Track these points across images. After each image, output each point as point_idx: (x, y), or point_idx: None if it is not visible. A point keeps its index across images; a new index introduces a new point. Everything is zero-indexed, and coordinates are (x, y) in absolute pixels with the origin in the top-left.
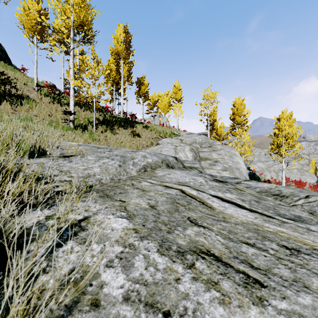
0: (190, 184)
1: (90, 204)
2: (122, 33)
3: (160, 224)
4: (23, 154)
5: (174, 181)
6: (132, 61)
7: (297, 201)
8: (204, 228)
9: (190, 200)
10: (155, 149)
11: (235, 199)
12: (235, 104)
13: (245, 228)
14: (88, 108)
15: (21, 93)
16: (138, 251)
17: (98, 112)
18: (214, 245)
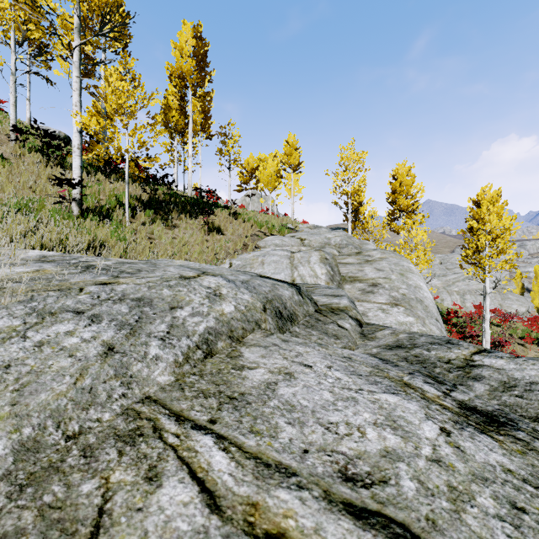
0: (403, 494)
1: None
2: (190, 39)
3: None
4: None
5: (316, 449)
6: (209, 92)
7: None
8: None
9: None
10: (251, 259)
11: None
12: (396, 175)
13: None
14: (124, 178)
15: None
16: None
17: (141, 184)
18: None
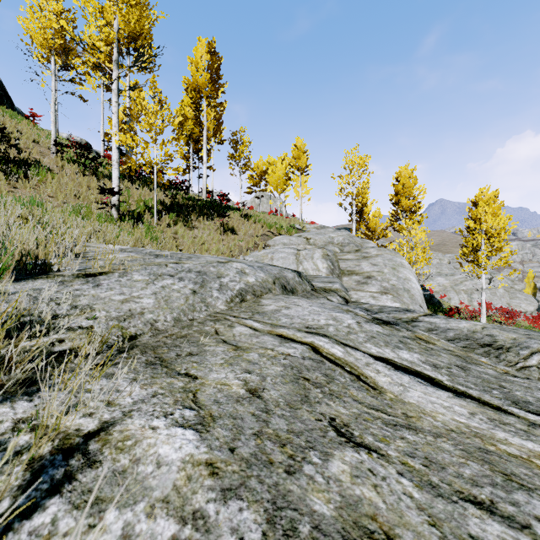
0: (328, 330)
1: (121, 386)
2: (205, 54)
3: (269, 445)
4: (1, 272)
5: (297, 323)
6: (222, 103)
7: (528, 360)
8: (370, 452)
9: (332, 370)
10: (261, 256)
11: (419, 365)
12: (399, 177)
13: (458, 449)
14: (146, 184)
15: (26, 156)
16: (214, 538)
17: (162, 190)
18: (401, 515)
